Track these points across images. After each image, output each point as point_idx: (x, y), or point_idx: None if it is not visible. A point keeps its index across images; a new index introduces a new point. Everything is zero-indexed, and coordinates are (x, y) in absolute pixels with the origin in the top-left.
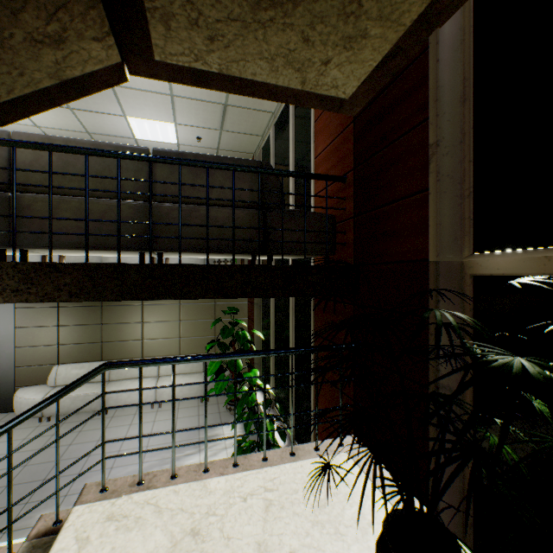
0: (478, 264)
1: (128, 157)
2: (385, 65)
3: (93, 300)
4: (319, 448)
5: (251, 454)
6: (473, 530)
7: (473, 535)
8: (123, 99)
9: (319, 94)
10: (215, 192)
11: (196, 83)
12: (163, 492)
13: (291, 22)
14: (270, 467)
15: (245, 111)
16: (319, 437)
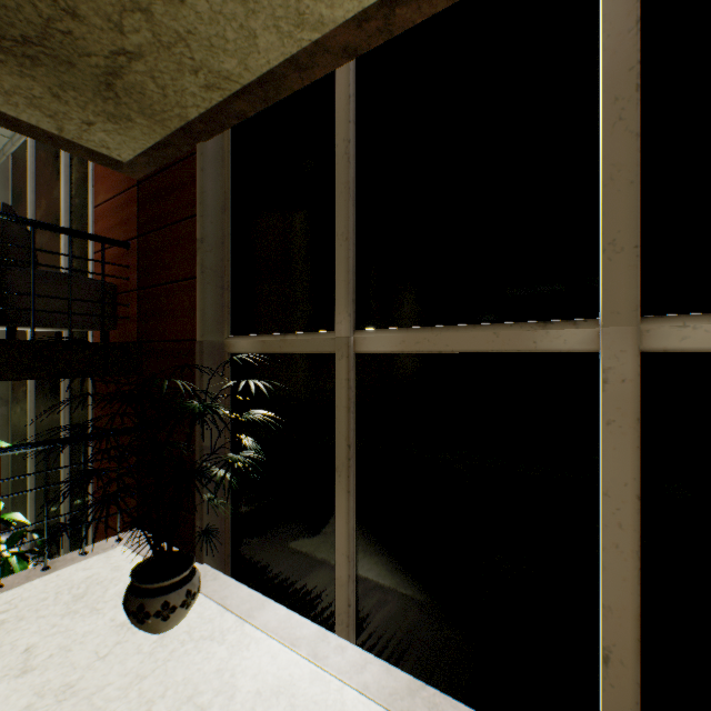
0: (233, 345)
1: None
2: (162, 149)
3: None
4: (88, 551)
5: None
6: (231, 559)
7: (231, 563)
8: None
9: (86, 147)
10: None
11: None
12: None
13: (33, 74)
14: (7, 592)
15: None
16: None
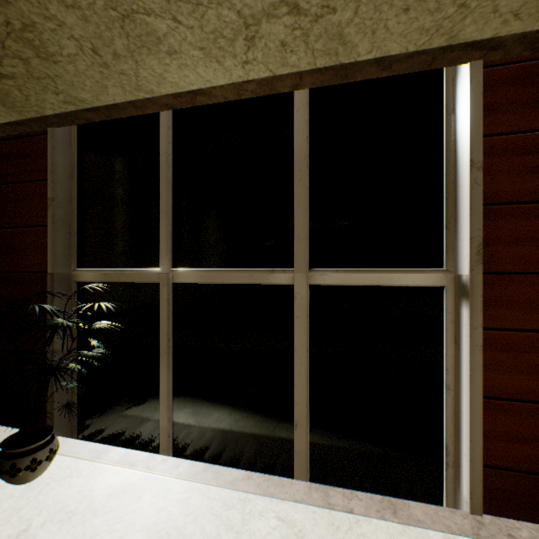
0: (79, 275)
1: None
2: (14, 126)
3: None
4: None
5: None
6: (78, 429)
7: (77, 432)
8: None
9: None
10: None
11: None
12: None
13: None
14: None
15: None
16: None
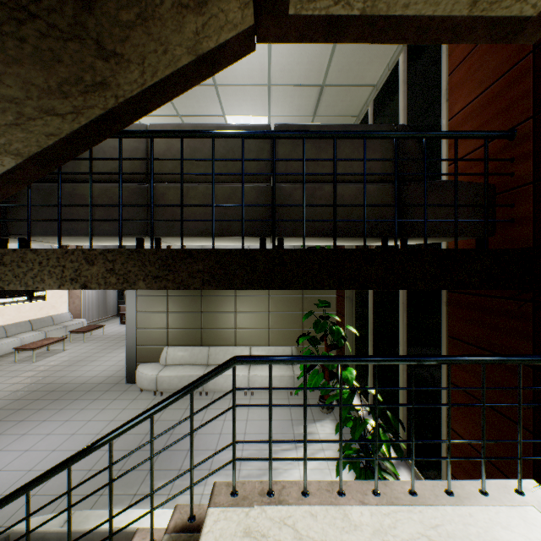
0: None
1: (252, 136)
2: None
3: (223, 288)
4: (486, 491)
5: (391, 482)
6: None
7: None
8: (224, 98)
9: (491, 17)
10: (340, 166)
11: (328, 37)
12: (298, 511)
13: None
14: (423, 507)
15: (343, 90)
16: (456, 465)
